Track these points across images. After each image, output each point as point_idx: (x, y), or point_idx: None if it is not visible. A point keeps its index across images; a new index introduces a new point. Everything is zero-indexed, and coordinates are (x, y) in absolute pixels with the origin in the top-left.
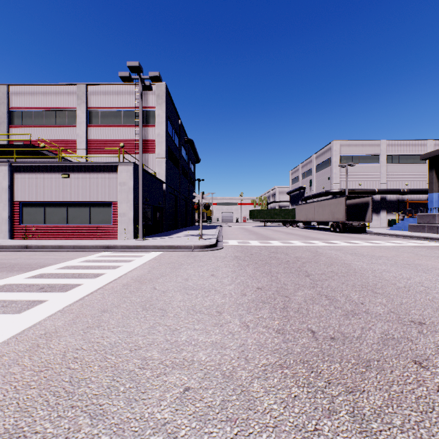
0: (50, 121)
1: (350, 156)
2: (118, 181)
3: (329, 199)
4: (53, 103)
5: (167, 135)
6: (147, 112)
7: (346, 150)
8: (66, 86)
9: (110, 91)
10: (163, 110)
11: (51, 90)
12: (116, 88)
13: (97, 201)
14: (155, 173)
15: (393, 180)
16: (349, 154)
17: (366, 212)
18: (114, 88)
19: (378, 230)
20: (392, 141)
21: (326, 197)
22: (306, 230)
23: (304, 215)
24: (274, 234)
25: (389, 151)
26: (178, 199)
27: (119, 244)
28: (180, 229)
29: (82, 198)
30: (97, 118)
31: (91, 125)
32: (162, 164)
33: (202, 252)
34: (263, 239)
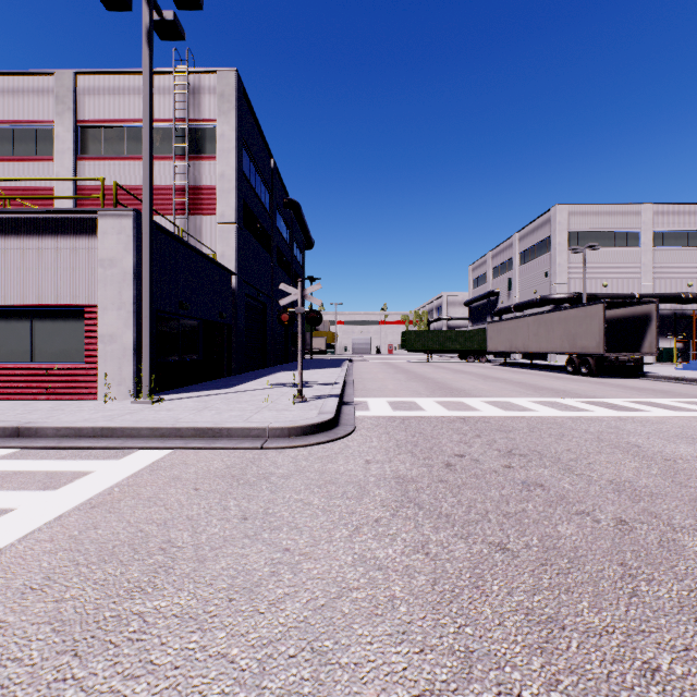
0: (2, 149)
1: (586, 233)
2: (97, 256)
3: (563, 310)
4: (8, 111)
5: (242, 178)
6: (200, 131)
7: (578, 222)
8: (34, 76)
9: (124, 87)
10: (232, 124)
11: (3, 85)
12: (136, 82)
13: (49, 305)
14: (214, 255)
15: (665, 276)
16: (585, 230)
17: (644, 335)
18: (133, 80)
19: (659, 369)
20: (662, 206)
21: (540, 309)
22: (511, 368)
23: (505, 340)
24: (460, 380)
25: (659, 225)
26: (269, 311)
27: (50, 423)
28: (272, 368)
29: (12, 298)
30: (97, 142)
31: (85, 157)
32: (231, 235)
33: (290, 450)
34: (443, 393)
